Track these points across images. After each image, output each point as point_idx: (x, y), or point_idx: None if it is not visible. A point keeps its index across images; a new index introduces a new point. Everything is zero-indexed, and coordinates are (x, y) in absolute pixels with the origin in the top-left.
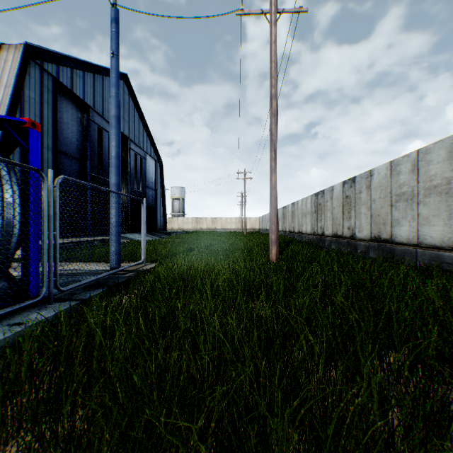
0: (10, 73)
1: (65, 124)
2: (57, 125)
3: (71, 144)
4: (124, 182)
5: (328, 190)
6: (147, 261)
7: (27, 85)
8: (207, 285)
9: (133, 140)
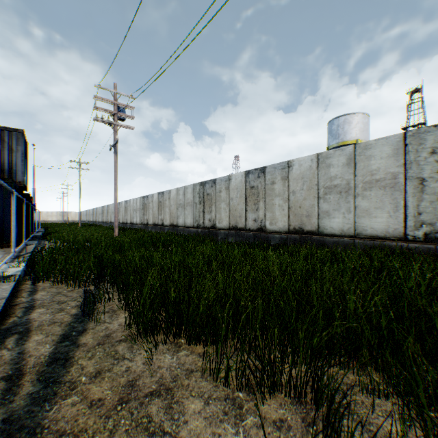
0: None
1: None
2: None
3: None
4: None
5: (105, 206)
6: None
7: None
8: None
9: None
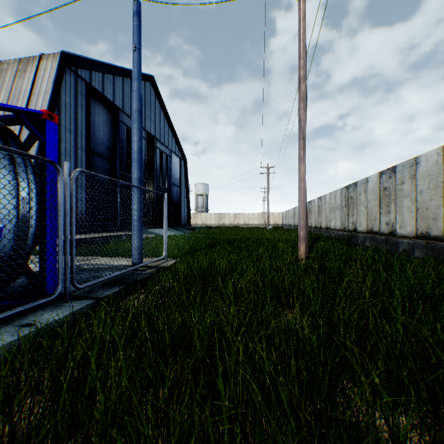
0: (49, 81)
1: (97, 126)
2: (90, 127)
3: (102, 144)
4: (151, 180)
5: (361, 182)
6: (169, 256)
7: (63, 90)
8: (229, 287)
9: (159, 139)
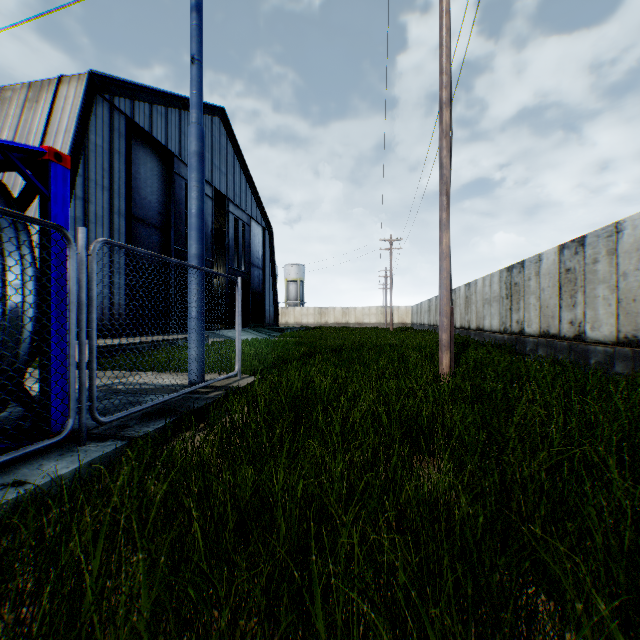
0: (71, 114)
1: (142, 181)
2: (131, 182)
3: (150, 207)
4: (221, 260)
5: (530, 260)
6: (246, 372)
7: (92, 128)
8: (335, 422)
9: (232, 200)
